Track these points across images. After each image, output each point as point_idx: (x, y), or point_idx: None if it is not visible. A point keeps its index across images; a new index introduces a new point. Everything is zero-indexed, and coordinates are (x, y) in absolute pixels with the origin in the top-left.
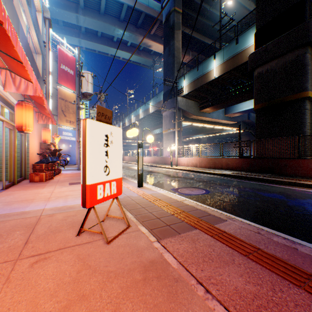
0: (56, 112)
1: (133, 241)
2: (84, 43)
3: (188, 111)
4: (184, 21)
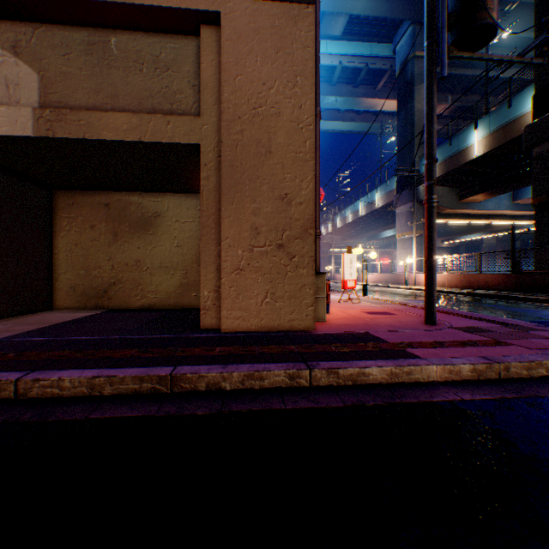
0: None
1: (363, 304)
2: None
3: (438, 204)
4: None
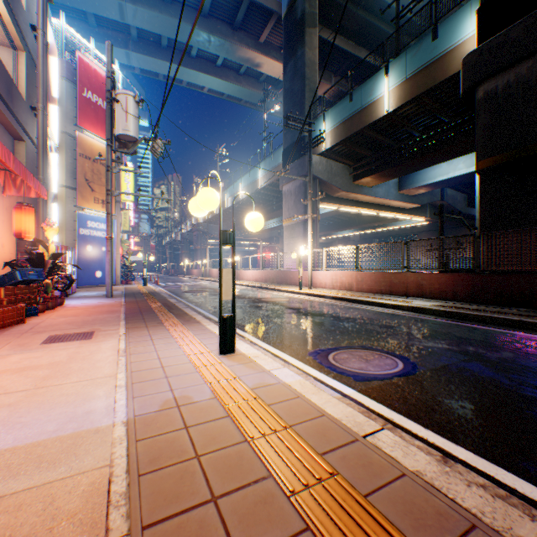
0: (73, 183)
1: None
2: (137, 60)
3: (332, 183)
4: (322, 14)
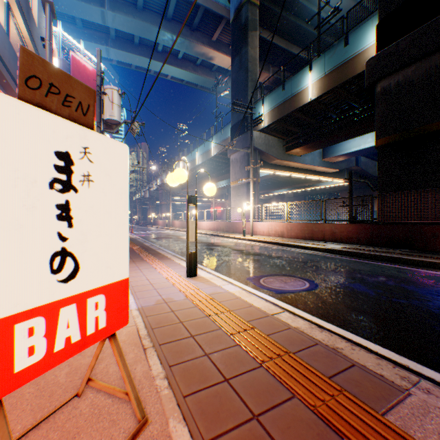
0: None
1: None
2: (114, 54)
3: (269, 153)
4: (261, 19)
